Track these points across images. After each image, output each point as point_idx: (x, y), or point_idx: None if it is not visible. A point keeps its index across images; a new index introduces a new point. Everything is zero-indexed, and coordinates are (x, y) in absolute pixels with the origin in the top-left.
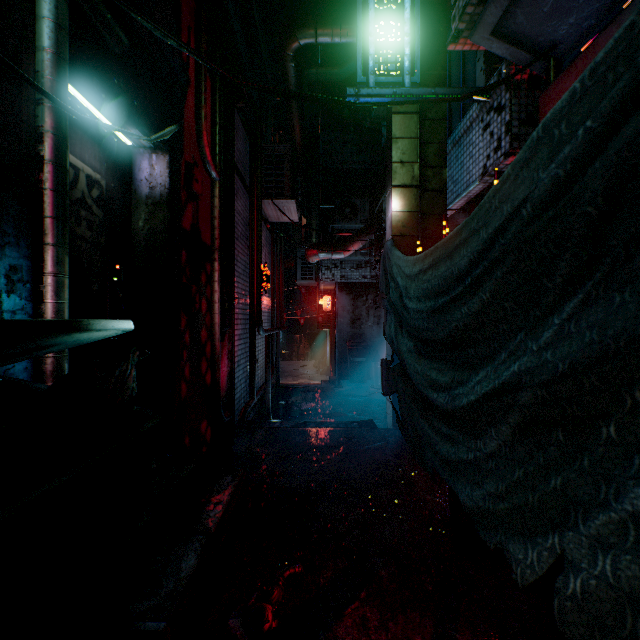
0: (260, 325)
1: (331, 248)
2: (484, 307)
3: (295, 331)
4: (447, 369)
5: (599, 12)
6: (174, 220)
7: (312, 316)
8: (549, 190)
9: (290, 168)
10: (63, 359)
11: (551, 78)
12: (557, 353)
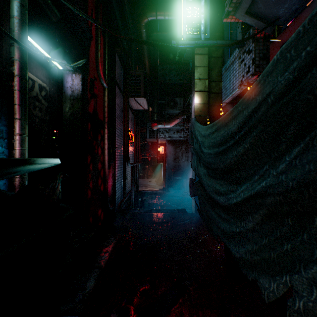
0: (128, 161)
1: (164, 122)
2: (246, 151)
3: (146, 164)
4: (224, 184)
5: (300, 1)
6: (84, 107)
7: (154, 156)
8: (284, 87)
9: (143, 82)
10: (24, 179)
11: (275, 35)
12: (288, 176)
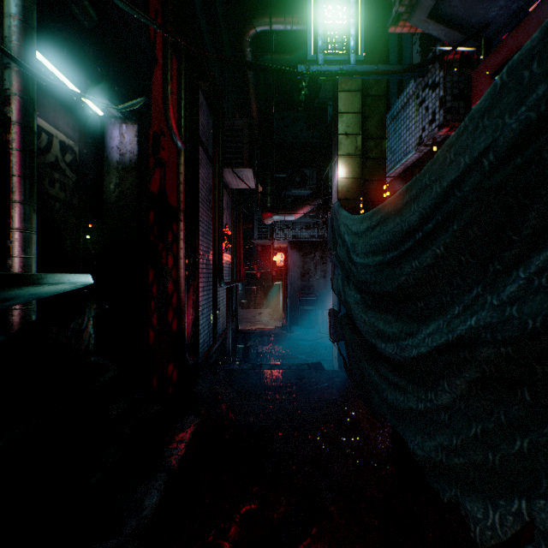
0: (221, 278)
1: (284, 211)
2: (437, 261)
3: (252, 283)
4: (395, 320)
5: None
6: (142, 184)
7: (267, 270)
8: (517, 136)
9: (248, 141)
10: (30, 311)
11: (482, 56)
12: (525, 309)
